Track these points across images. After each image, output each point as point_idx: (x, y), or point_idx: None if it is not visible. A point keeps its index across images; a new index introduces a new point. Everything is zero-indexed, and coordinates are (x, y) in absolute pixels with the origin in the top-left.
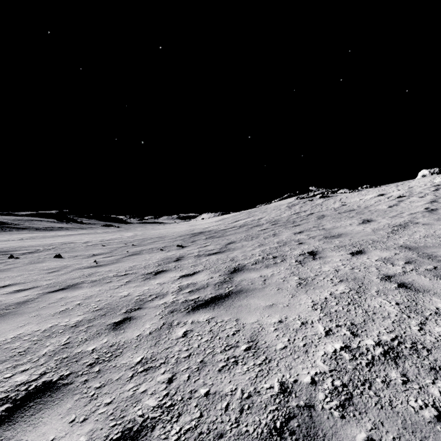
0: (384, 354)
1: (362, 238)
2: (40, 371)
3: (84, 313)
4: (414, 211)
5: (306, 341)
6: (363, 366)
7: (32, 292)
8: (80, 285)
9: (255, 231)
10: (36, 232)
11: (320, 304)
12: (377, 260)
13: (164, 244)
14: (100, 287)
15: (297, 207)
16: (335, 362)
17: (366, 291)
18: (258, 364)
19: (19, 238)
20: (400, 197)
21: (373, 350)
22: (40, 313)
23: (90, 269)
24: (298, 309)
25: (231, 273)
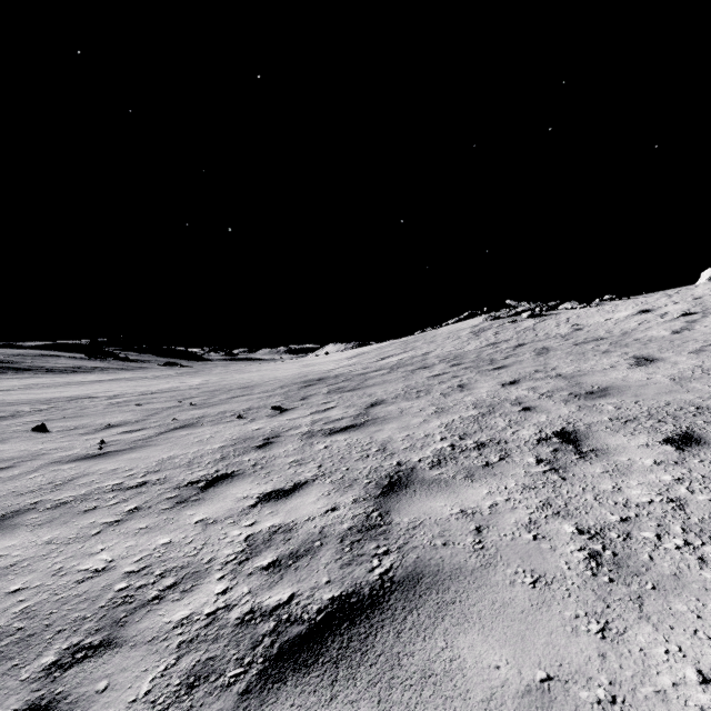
0: None
1: (663, 398)
2: None
3: None
4: None
5: None
6: None
7: None
8: (20, 519)
9: (423, 379)
10: (47, 376)
11: None
12: None
13: (248, 404)
14: (58, 530)
15: (489, 333)
16: None
17: None
18: None
19: (6, 387)
20: (687, 314)
21: None
22: None
23: (77, 465)
24: None
25: (382, 493)
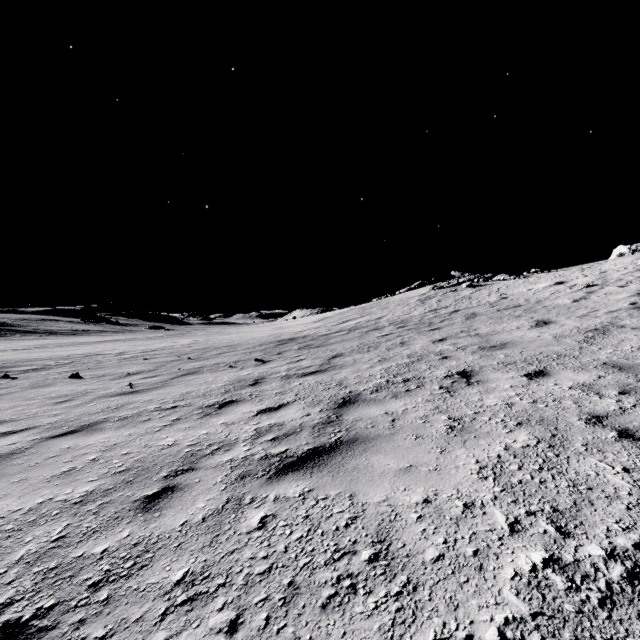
0: (628, 579)
1: (540, 349)
2: (4, 598)
3: (99, 478)
4: (614, 307)
5: (477, 544)
6: (594, 606)
7: (24, 437)
8: (102, 425)
9: (374, 338)
10: (50, 338)
11: (490, 467)
12: (573, 388)
13: (236, 358)
14: (132, 429)
15: (433, 300)
16: (539, 594)
17: (567, 445)
18: (393, 593)
19: (23, 346)
20: (589, 286)
21: (606, 569)
22: (29, 477)
23: (120, 398)
24: (454, 477)
25: (338, 406)
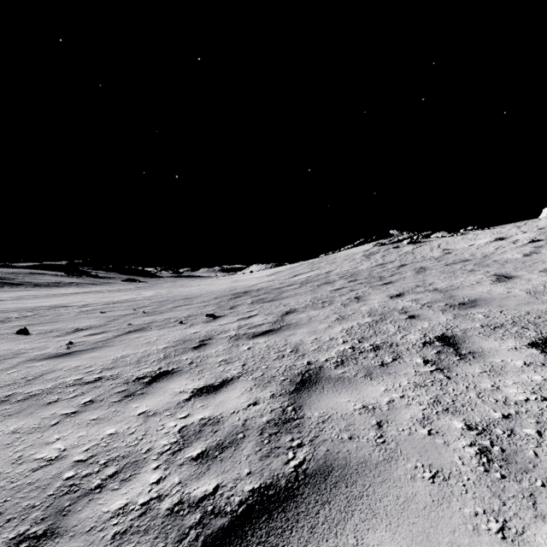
0: None
1: (523, 308)
2: None
3: None
4: None
5: None
6: None
7: None
8: None
9: (326, 292)
10: (34, 289)
11: None
12: None
13: (188, 312)
14: (24, 420)
15: (378, 256)
16: None
17: None
18: None
19: (1, 298)
20: (534, 241)
21: None
22: None
23: (47, 363)
24: None
25: (295, 389)
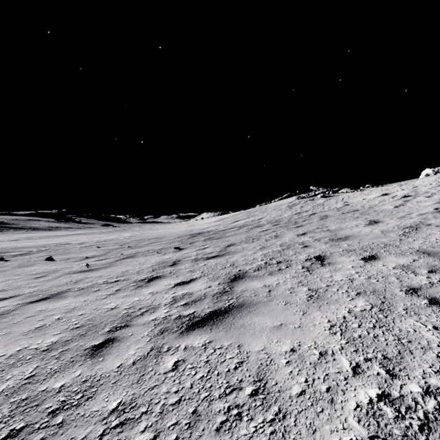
0: (439, 410)
1: (372, 240)
2: None
3: (61, 332)
4: (423, 211)
5: (329, 383)
6: (416, 431)
7: (11, 302)
8: (65, 294)
9: (256, 233)
10: (34, 232)
11: (338, 325)
12: (395, 268)
13: (161, 246)
14: (87, 297)
15: (298, 206)
16: (375, 421)
17: (392, 309)
18: (268, 420)
19: (15, 238)
20: (406, 197)
21: (423, 402)
22: (12, 331)
23: (80, 274)
24: (312, 333)
25: (231, 281)
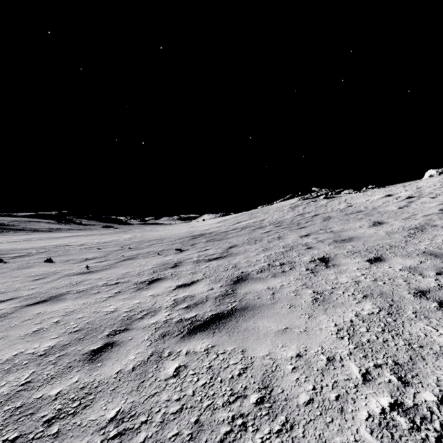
0: None
1: (377, 242)
2: None
3: (59, 336)
4: (428, 212)
5: (338, 391)
6: None
7: (8, 305)
8: (64, 296)
9: (259, 234)
10: (34, 234)
11: (345, 329)
12: (402, 270)
13: (162, 248)
14: (86, 299)
15: (300, 208)
16: (389, 433)
17: (401, 312)
18: (275, 431)
19: (14, 240)
20: (410, 198)
21: (439, 412)
22: (9, 335)
23: (79, 276)
24: (319, 337)
25: (233, 283)
